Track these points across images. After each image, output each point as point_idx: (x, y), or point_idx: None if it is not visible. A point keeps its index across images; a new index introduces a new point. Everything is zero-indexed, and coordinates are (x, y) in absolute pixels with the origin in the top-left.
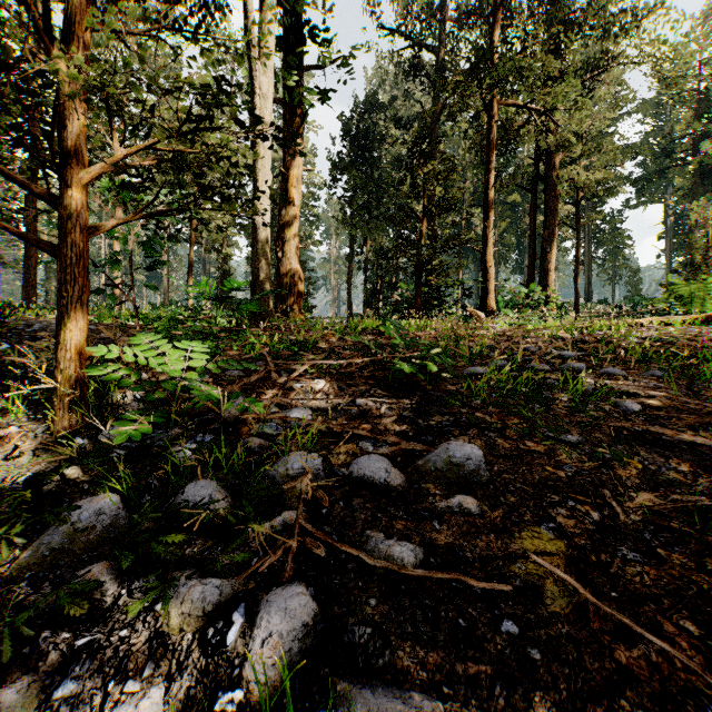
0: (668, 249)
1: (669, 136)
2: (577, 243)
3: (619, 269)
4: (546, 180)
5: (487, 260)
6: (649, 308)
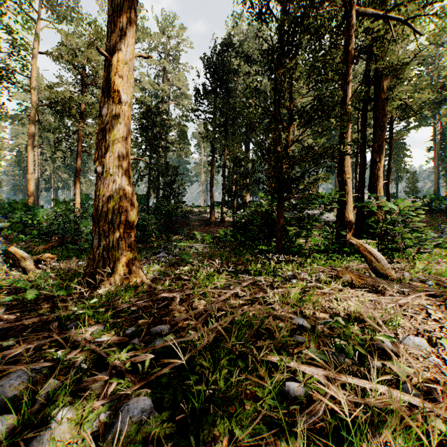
0: (435, 158)
1: (436, 79)
2: (389, 154)
3: (401, 172)
4: (376, 101)
5: (345, 172)
6: (441, 204)
